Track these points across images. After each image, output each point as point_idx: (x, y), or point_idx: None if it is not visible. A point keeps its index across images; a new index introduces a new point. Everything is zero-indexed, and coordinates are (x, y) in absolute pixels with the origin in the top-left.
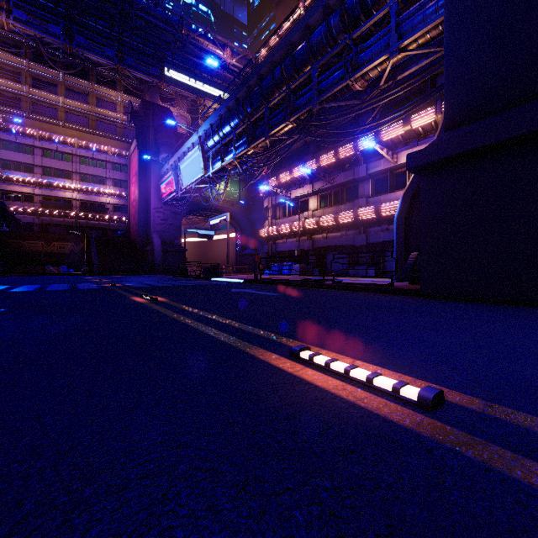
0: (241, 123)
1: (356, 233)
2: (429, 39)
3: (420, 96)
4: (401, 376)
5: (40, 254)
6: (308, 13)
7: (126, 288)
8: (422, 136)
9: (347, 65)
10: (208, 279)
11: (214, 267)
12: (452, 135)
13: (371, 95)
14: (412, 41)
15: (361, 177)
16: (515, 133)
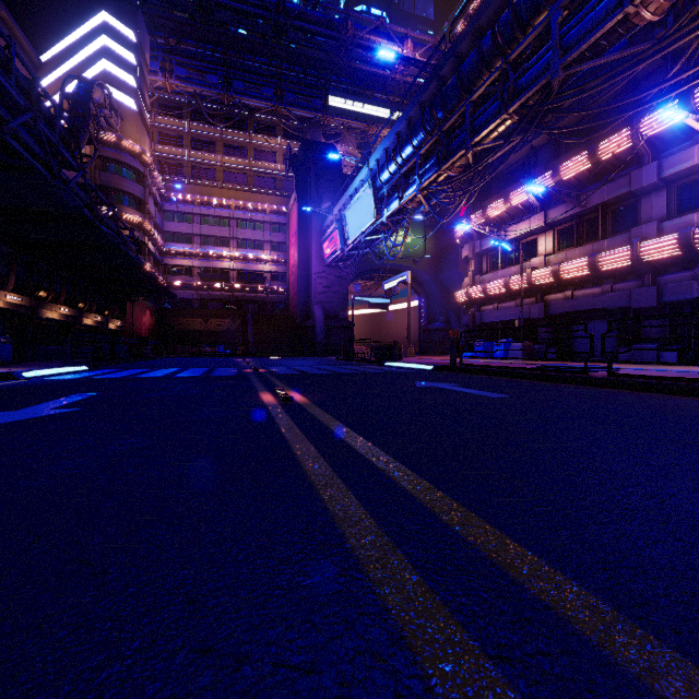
0: (428, 138)
1: (633, 286)
2: None
3: None
4: None
5: (198, 333)
6: None
7: (266, 376)
8: None
9: None
10: (381, 364)
11: (389, 347)
12: None
13: (679, 23)
14: None
15: (647, 186)
16: None
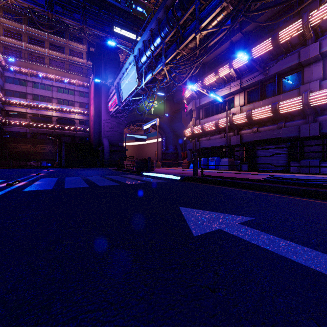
0: (170, 31)
1: (299, 123)
2: None
3: None
4: None
5: (29, 153)
6: None
7: None
8: None
9: None
10: (140, 173)
11: (146, 161)
12: None
13: None
14: None
15: (310, 59)
16: None
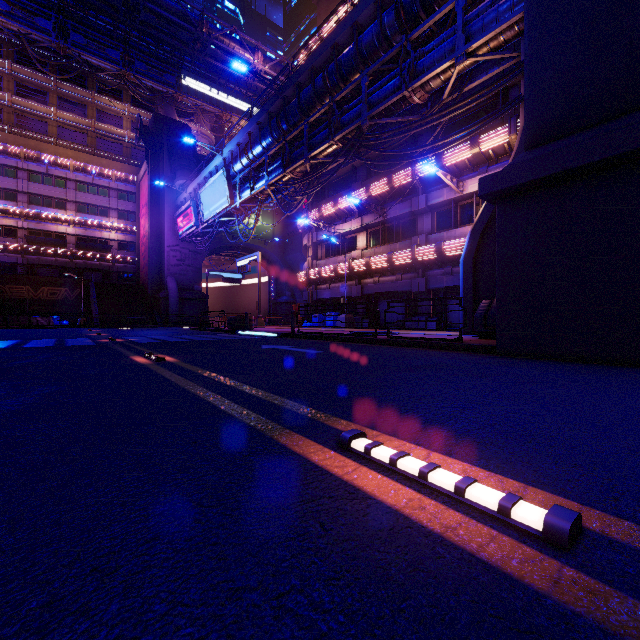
0: (275, 143)
1: (413, 277)
2: (502, 43)
3: (490, 112)
4: (502, 479)
5: (25, 301)
6: (357, 9)
7: (128, 345)
8: (493, 161)
9: (404, 73)
10: (235, 332)
11: (242, 318)
12: (535, 155)
13: (433, 110)
14: (482, 44)
15: (420, 210)
16: (615, 151)
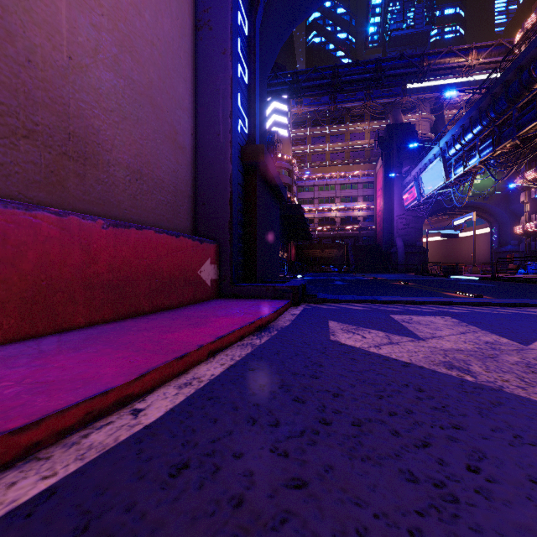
0: (485, 128)
1: None
2: None
3: None
4: (483, 296)
5: (318, 258)
6: None
7: (386, 280)
8: None
9: None
10: (447, 277)
11: (453, 267)
12: None
13: None
14: None
15: None
16: None
